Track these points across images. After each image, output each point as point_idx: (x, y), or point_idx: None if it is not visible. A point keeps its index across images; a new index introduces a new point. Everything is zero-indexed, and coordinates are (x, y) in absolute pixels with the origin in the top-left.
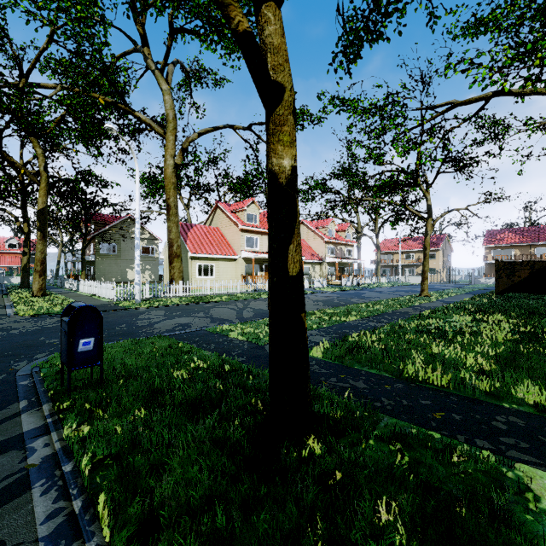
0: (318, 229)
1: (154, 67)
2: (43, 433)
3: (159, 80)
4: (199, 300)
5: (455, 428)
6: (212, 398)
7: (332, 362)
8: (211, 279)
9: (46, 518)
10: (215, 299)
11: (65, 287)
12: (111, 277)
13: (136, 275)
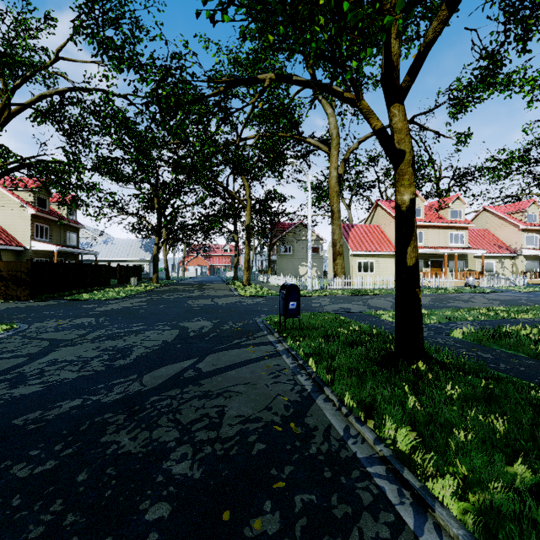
0: (509, 215)
1: (321, 97)
2: (278, 342)
3: (325, 107)
4: (358, 293)
5: None
6: (362, 341)
7: (470, 341)
8: (370, 275)
9: (290, 363)
10: (373, 292)
11: (258, 279)
12: (287, 273)
13: (309, 271)
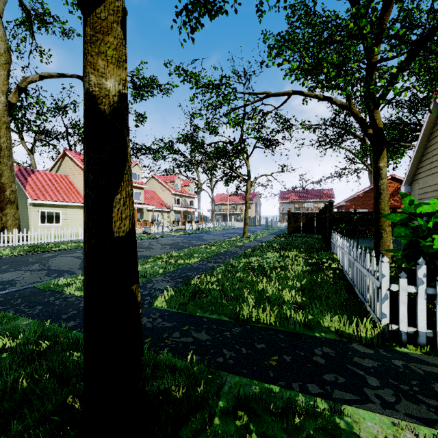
0: (167, 183)
1: None
2: None
3: None
4: (38, 249)
5: (289, 374)
6: (1, 412)
7: (176, 311)
8: (57, 226)
9: None
10: (59, 247)
11: None
12: None
13: None
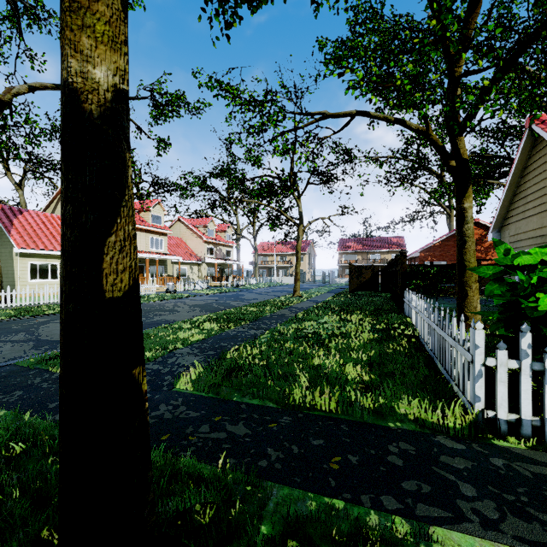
0: (197, 228)
1: None
2: None
3: None
4: (26, 313)
5: (356, 483)
6: None
7: (205, 395)
8: (52, 283)
9: None
10: (54, 310)
11: None
12: None
13: None
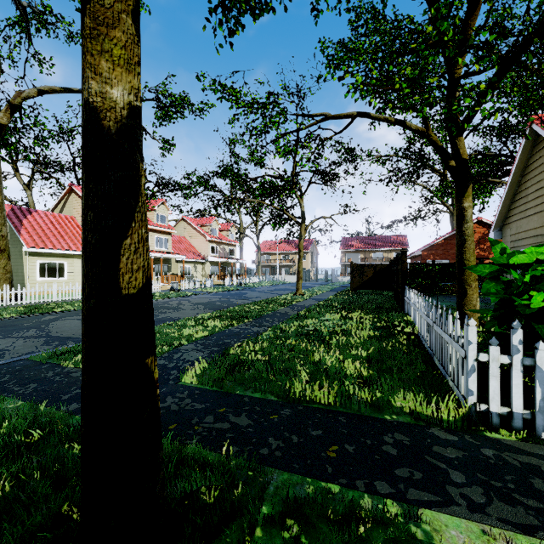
0: (201, 227)
1: None
2: None
3: None
4: (35, 311)
5: (352, 469)
6: None
7: (209, 388)
8: (60, 281)
9: None
10: (63, 307)
11: None
12: None
13: None
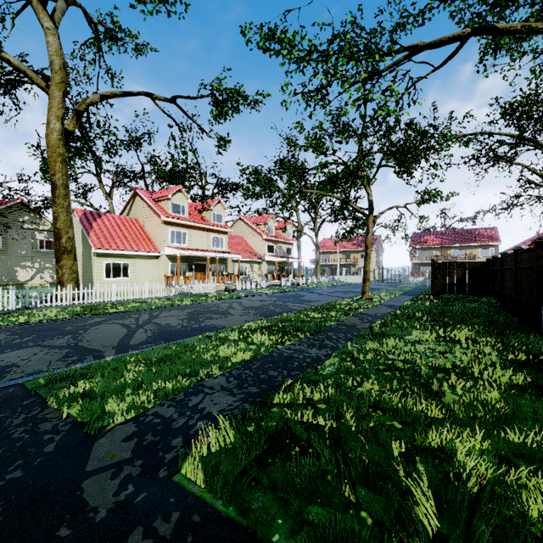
0: (257, 226)
1: None
2: None
3: (39, 14)
4: (90, 311)
5: None
6: None
7: (221, 509)
8: (124, 281)
9: None
10: (115, 308)
11: None
12: None
13: None
